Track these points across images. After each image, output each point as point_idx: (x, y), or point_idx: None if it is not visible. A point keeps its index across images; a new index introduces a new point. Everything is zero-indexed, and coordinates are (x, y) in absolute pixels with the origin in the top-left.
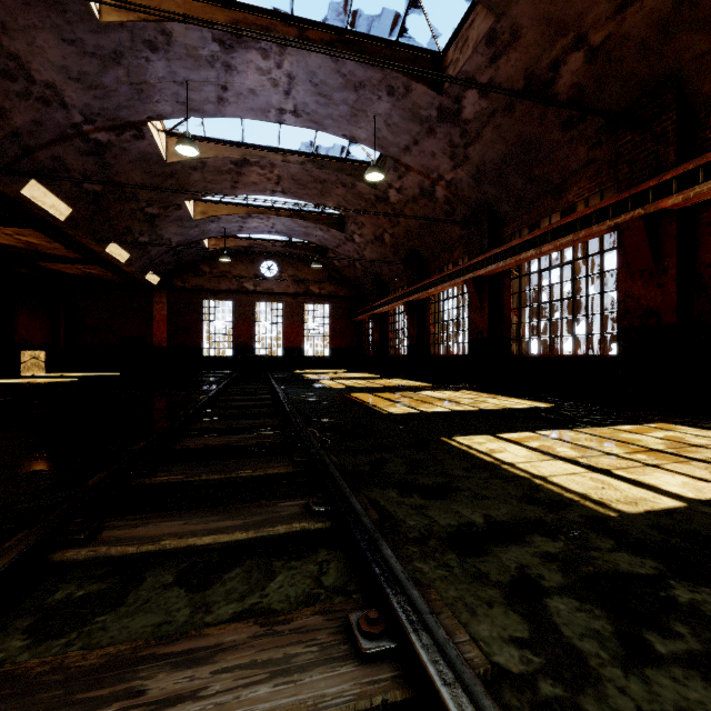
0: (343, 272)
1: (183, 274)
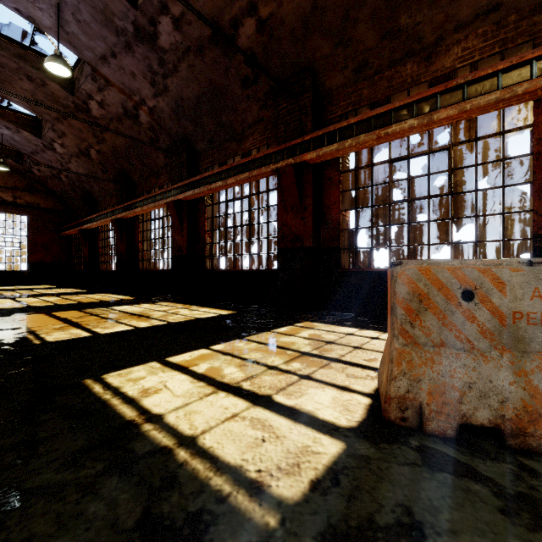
0: (47, 184)
1: None
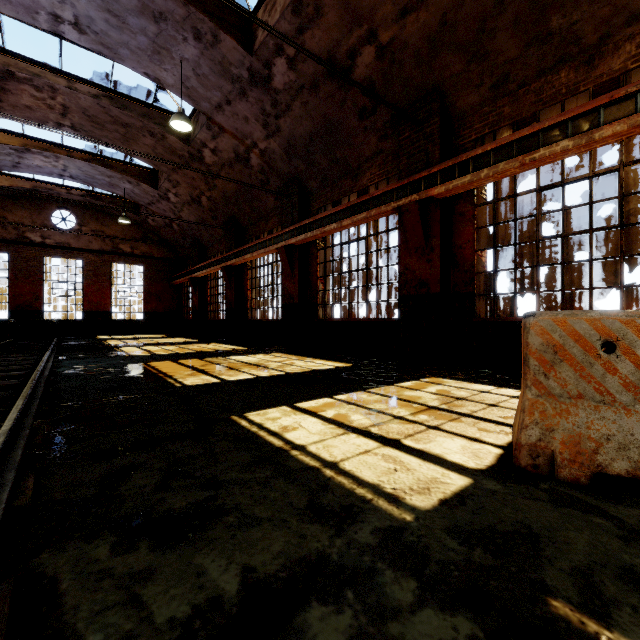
0: (160, 233)
1: None
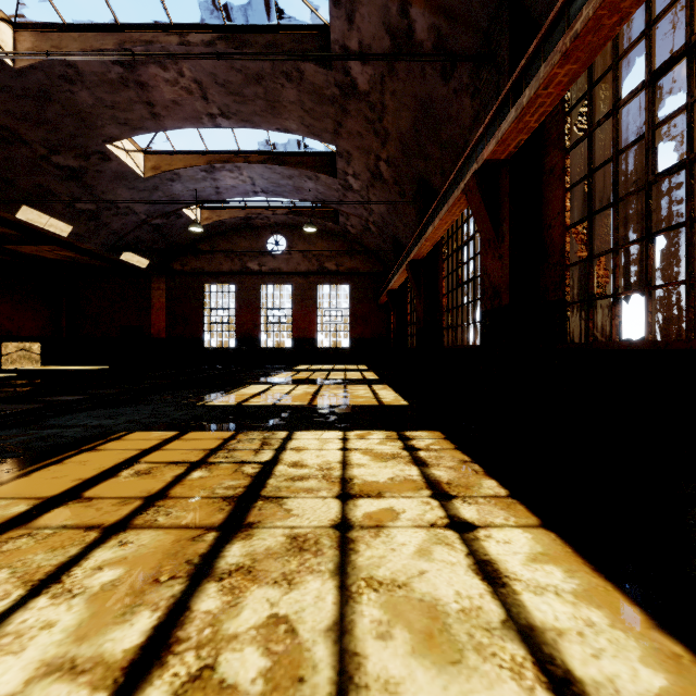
0: (364, 242)
1: (183, 257)
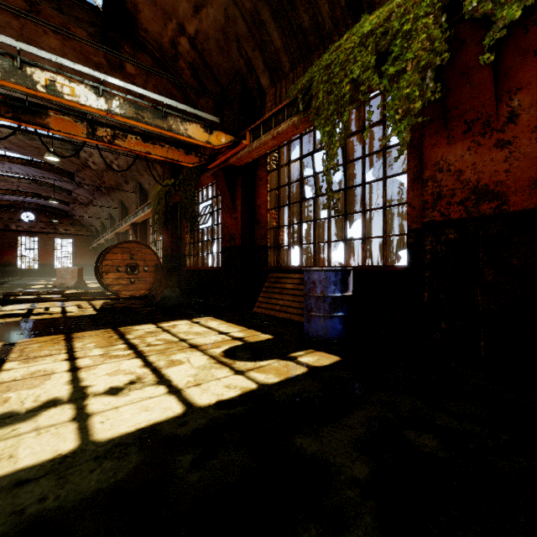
0: (81, 222)
1: None
